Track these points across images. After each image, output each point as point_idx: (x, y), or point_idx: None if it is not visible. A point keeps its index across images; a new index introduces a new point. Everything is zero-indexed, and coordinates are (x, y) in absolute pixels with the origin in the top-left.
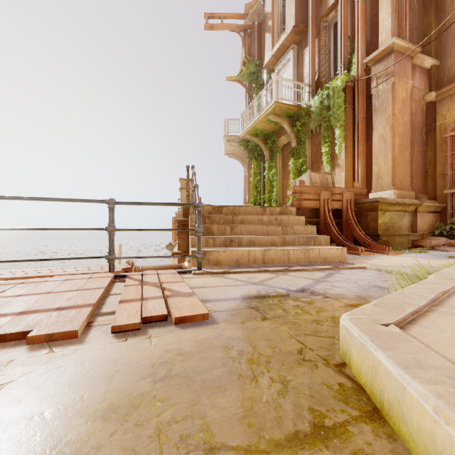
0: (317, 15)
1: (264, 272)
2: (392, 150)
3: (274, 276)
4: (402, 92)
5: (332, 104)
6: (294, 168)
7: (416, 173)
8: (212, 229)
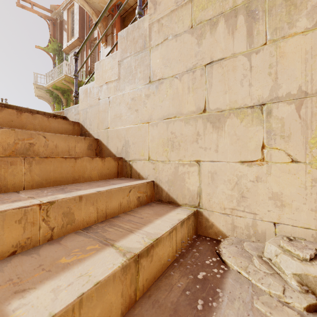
0: (90, 38)
1: None
2: None
3: None
4: None
5: None
6: None
7: None
8: None
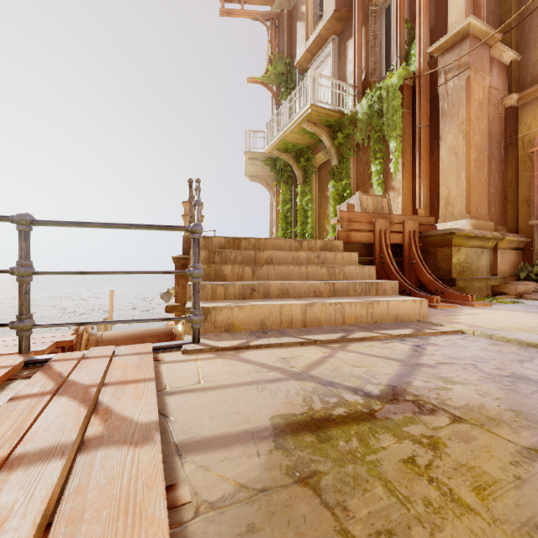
0: None
1: (307, 344)
2: (466, 166)
3: (327, 353)
4: (478, 90)
5: (385, 108)
6: (335, 193)
7: (493, 199)
8: (223, 271)
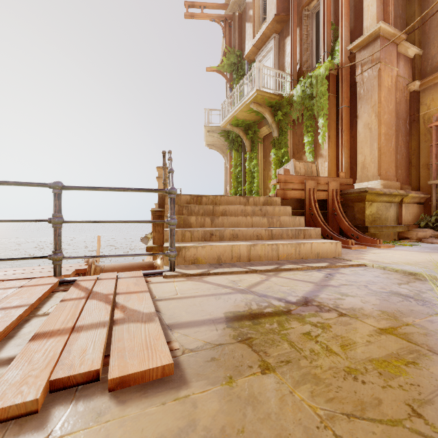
0: (299, 4)
1: (250, 273)
2: (378, 139)
3: (264, 278)
4: (387, 79)
5: (315, 93)
6: (276, 159)
7: (400, 164)
8: (189, 220)
